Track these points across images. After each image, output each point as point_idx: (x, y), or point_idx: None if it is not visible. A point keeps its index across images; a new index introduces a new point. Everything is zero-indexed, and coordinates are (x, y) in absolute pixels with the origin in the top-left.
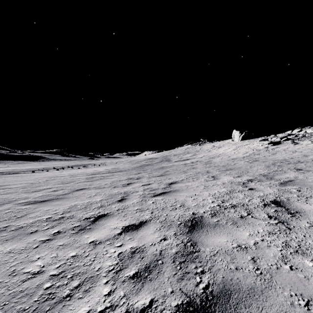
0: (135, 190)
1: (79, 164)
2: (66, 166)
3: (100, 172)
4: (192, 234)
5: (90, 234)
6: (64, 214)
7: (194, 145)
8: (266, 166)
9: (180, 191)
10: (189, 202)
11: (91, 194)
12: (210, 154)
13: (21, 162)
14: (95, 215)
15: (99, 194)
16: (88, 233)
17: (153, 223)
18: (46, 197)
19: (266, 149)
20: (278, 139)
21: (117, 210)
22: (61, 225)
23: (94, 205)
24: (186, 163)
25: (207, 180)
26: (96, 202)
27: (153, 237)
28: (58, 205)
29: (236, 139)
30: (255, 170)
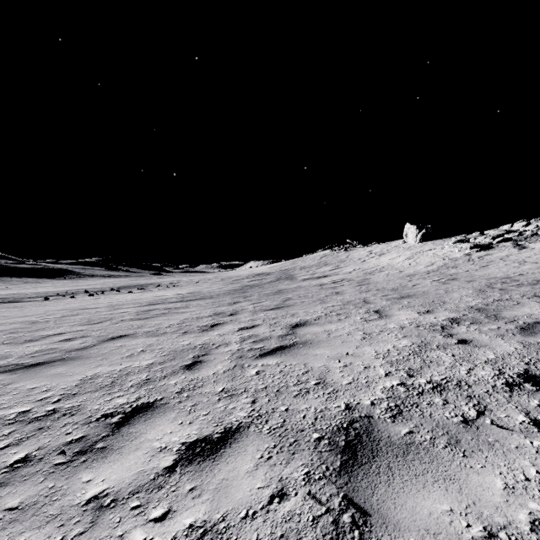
0: (223, 341)
1: (132, 284)
2: (108, 287)
3: (166, 301)
4: (353, 480)
5: (99, 467)
6: (61, 402)
7: (336, 250)
8: (476, 290)
9: (314, 345)
10: (336, 374)
11: (134, 350)
12: (365, 266)
13: (33, 281)
14: (127, 406)
15: (149, 350)
16: (94, 463)
17: (254, 434)
18: (44, 355)
19: (468, 257)
20: (488, 239)
21: (179, 391)
22: (42, 435)
23: (133, 378)
24: (323, 283)
25: (367, 320)
26: (139, 370)
27: (251, 488)
28: (60, 375)
29: (411, 240)
30: (456, 298)
